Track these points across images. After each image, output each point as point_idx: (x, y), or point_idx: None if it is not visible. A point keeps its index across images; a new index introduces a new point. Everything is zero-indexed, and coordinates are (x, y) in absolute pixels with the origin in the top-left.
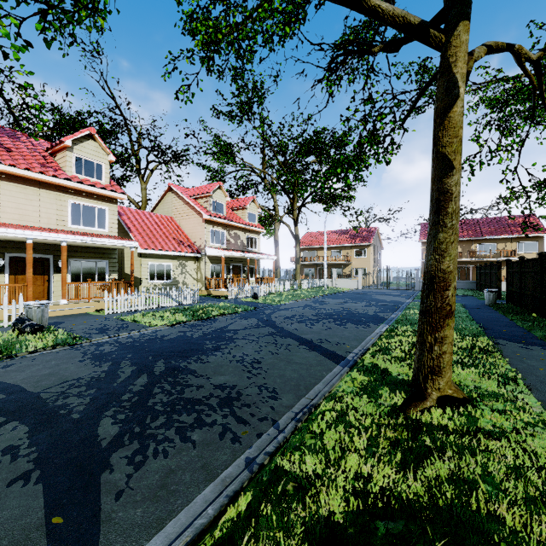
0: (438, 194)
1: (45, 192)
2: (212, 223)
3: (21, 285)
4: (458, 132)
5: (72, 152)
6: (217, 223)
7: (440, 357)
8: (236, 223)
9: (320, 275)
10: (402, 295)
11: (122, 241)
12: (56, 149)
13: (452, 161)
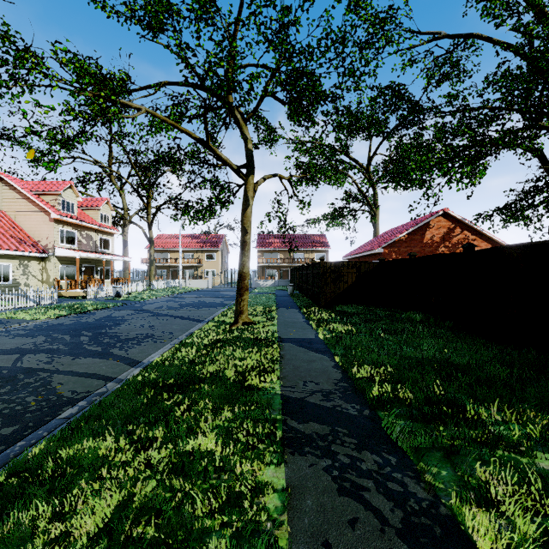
0: (243, 242)
1: None
2: (61, 223)
3: None
4: (249, 219)
5: None
6: (67, 223)
7: (243, 307)
8: (89, 224)
9: (173, 277)
10: None
11: None
12: None
13: (247, 230)
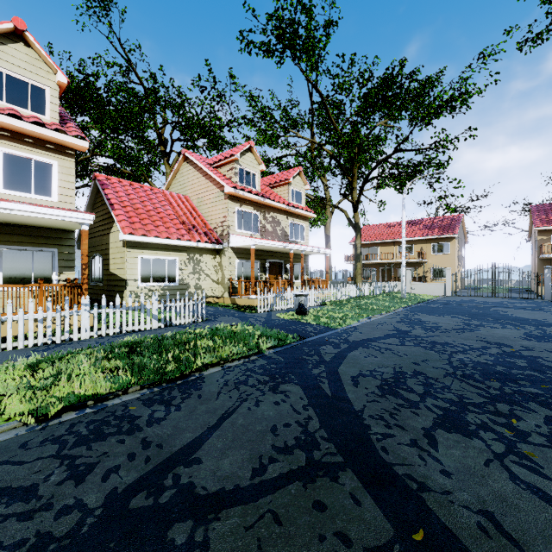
0: None
1: None
2: (238, 201)
3: None
4: None
5: None
6: (246, 201)
7: None
8: (274, 201)
9: (383, 278)
10: (547, 309)
11: (58, 210)
12: None
13: None
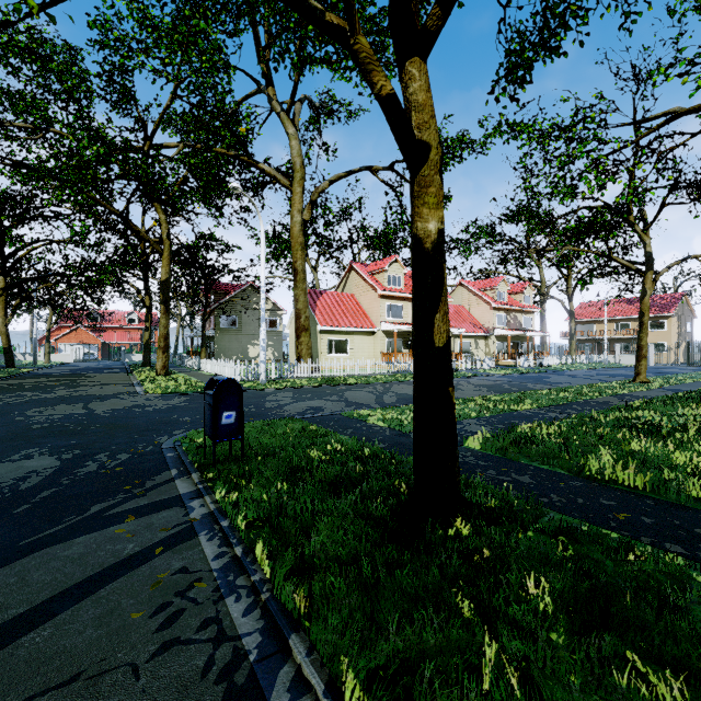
0: (640, 323)
1: None
2: (497, 310)
3: None
4: (646, 305)
5: None
6: (500, 309)
7: (640, 370)
8: (516, 307)
9: (599, 352)
10: (696, 369)
11: (458, 329)
12: None
13: (644, 313)
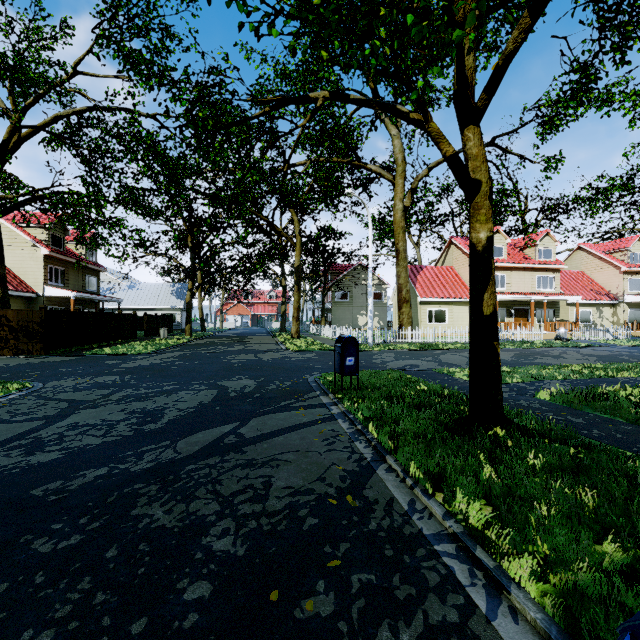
0: None
1: (526, 273)
2: (629, 274)
3: (529, 322)
4: None
5: (537, 247)
6: (634, 273)
7: None
8: None
9: None
10: None
11: (572, 296)
12: (526, 247)
13: None
